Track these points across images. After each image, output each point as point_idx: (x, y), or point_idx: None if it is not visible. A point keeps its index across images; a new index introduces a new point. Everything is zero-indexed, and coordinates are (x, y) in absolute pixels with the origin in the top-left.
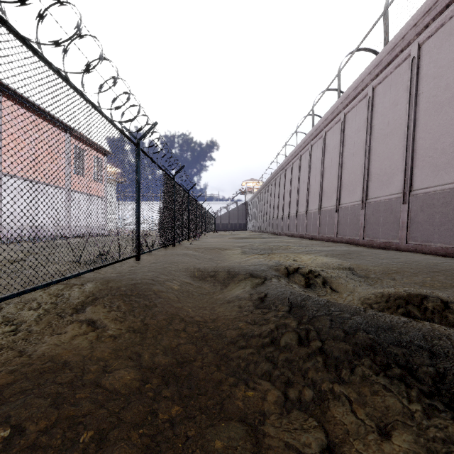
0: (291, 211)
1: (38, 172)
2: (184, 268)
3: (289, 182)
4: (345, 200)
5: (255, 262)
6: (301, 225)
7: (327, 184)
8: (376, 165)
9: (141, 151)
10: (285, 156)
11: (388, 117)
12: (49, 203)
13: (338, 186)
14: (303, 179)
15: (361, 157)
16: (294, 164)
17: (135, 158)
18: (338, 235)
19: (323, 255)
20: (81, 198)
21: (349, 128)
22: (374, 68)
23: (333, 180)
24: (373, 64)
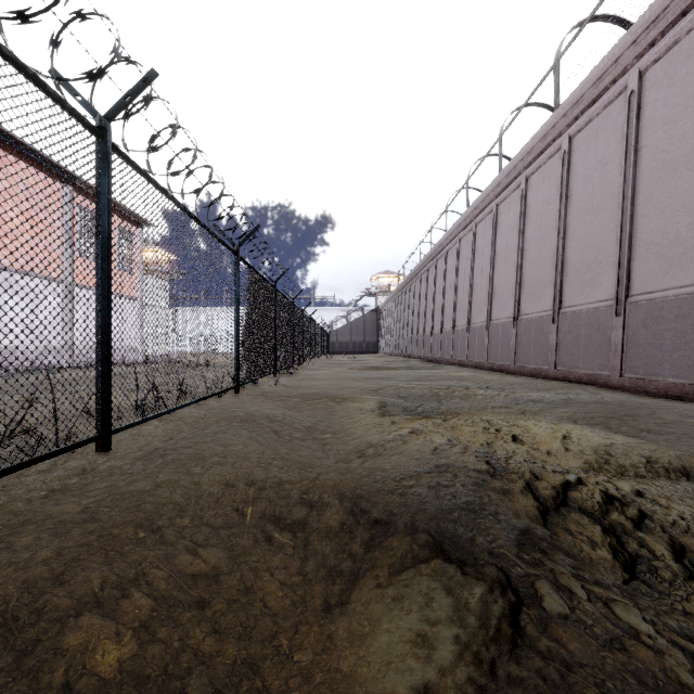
0: (457, 321)
1: (5, 249)
2: (214, 489)
3: (454, 272)
4: (574, 299)
5: (427, 456)
6: (478, 345)
7: (531, 270)
8: (651, 226)
9: (119, 156)
10: (446, 228)
11: (682, 124)
12: (27, 308)
13: (556, 274)
14: (480, 265)
15: (611, 213)
16: (462, 242)
17: (95, 169)
18: (557, 365)
19: (564, 416)
20: (93, 298)
21: (580, 161)
22: (646, 29)
23: (544, 263)
24: (645, 21)
